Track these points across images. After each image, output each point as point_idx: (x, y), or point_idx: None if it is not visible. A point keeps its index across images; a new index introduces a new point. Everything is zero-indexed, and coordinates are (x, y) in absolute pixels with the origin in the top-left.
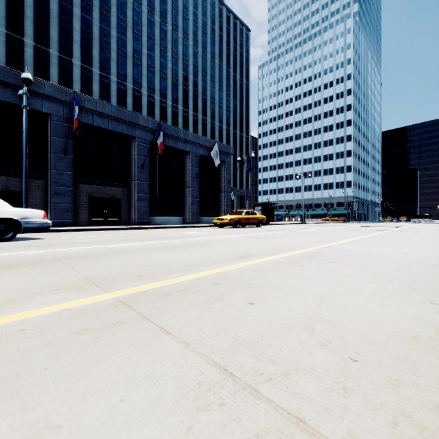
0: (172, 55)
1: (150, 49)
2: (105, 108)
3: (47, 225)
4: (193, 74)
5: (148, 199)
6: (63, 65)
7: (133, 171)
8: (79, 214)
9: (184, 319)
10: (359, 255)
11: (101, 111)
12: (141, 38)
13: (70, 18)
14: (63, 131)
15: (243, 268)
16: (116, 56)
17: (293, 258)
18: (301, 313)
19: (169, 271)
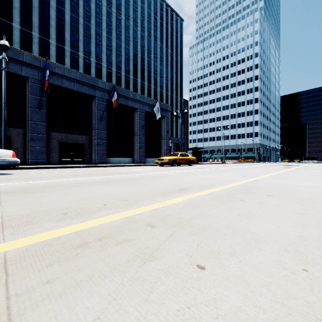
0: (125, 37)
1: (108, 32)
2: (72, 74)
3: (16, 162)
4: (140, 52)
5: (105, 144)
6: (42, 44)
7: (94, 123)
8: (51, 155)
9: (79, 321)
10: (290, 188)
11: (68, 76)
12: (102, 25)
13: (48, 9)
14: (38, 90)
15: (182, 203)
16: (82, 38)
17: (230, 192)
18: (292, 295)
19: (102, 206)
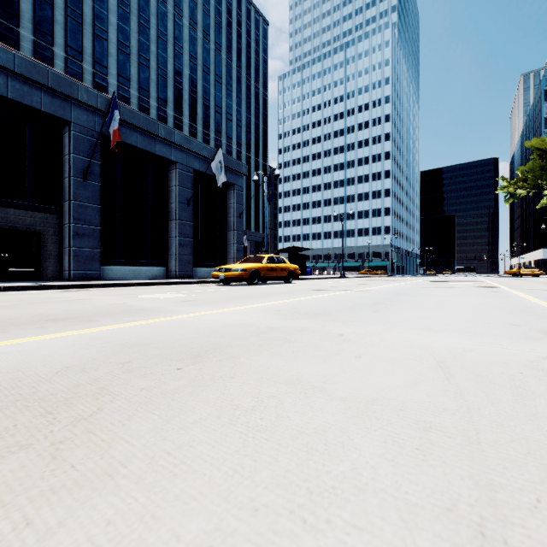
0: (158, 34)
1: (122, 18)
2: None
3: None
4: (189, 67)
5: (97, 235)
6: None
7: (66, 184)
8: None
9: None
10: None
11: None
12: None
13: None
14: None
15: None
16: (63, 18)
17: None
18: None
19: None
